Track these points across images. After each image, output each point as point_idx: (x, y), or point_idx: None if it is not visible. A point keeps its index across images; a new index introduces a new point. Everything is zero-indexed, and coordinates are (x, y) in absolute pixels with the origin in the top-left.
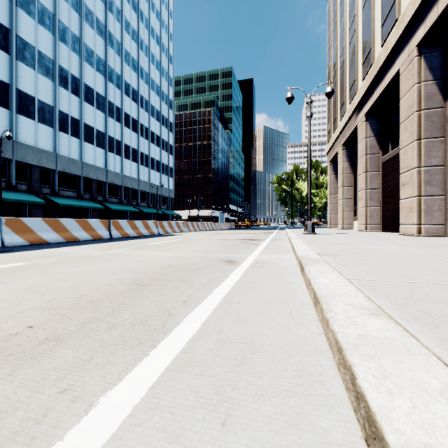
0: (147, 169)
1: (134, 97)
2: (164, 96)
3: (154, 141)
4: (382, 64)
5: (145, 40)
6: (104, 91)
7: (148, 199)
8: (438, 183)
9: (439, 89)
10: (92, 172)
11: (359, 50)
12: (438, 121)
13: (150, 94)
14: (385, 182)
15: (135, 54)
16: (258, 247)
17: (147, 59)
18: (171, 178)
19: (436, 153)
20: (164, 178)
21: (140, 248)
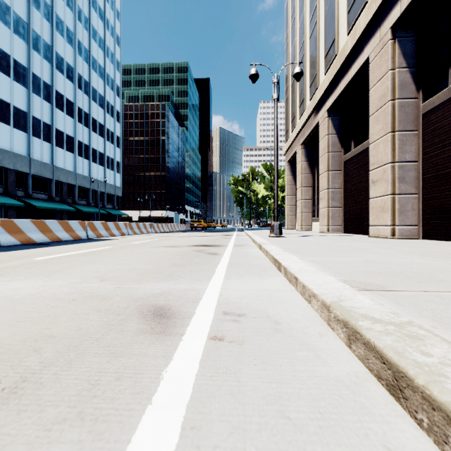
0: (87, 162)
1: (70, 75)
2: (109, 79)
3: (96, 129)
4: (349, 52)
5: (85, 10)
6: (26, 60)
7: (88, 196)
8: (411, 181)
9: (412, 78)
10: (7, 160)
11: (321, 43)
12: (411, 113)
13: (91, 74)
14: (347, 181)
15: (71, 24)
16: (220, 260)
17: (87, 34)
18: (118, 173)
19: (410, 148)
20: (109, 173)
21: None
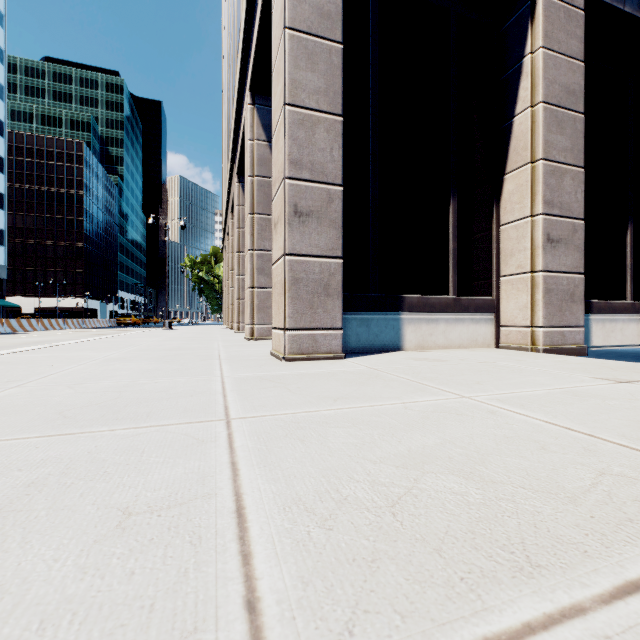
0: None
1: None
2: None
3: None
4: (226, 209)
5: None
6: None
7: None
8: None
9: None
10: None
11: None
12: None
13: None
14: None
15: None
16: None
17: None
18: (2, 246)
19: None
20: None
21: (14, 338)
